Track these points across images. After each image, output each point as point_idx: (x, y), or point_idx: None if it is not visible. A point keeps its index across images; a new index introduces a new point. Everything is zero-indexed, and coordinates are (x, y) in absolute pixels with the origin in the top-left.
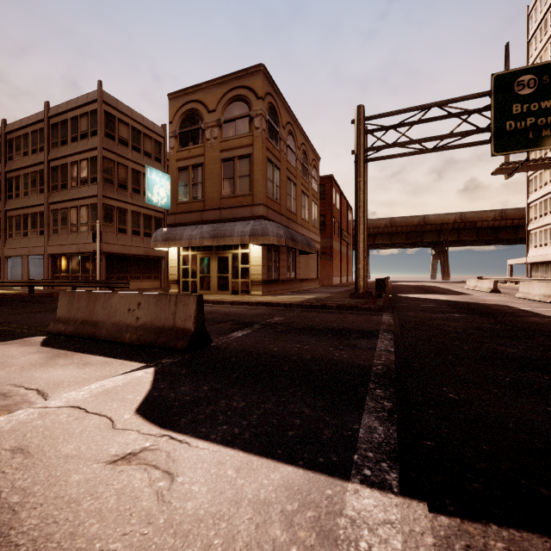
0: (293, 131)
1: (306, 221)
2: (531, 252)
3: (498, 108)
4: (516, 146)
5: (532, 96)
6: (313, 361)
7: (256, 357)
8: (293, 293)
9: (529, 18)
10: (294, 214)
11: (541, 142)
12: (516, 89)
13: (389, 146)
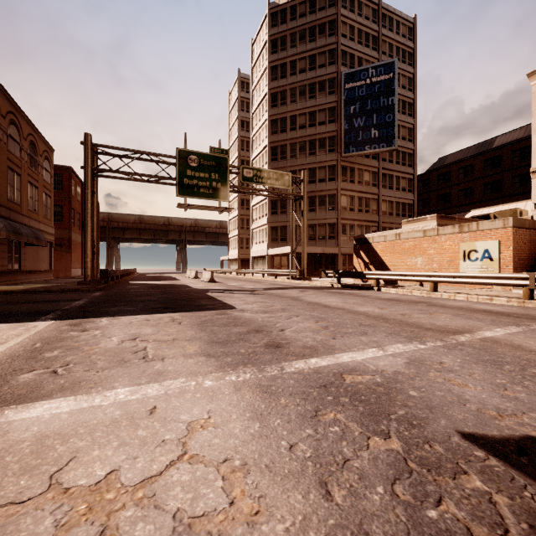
0: (16, 120)
1: (36, 212)
2: (230, 252)
3: (181, 169)
4: (189, 194)
5: (196, 168)
6: (27, 310)
7: None
8: (16, 284)
9: (230, 99)
10: (17, 205)
11: (200, 195)
12: (189, 162)
13: (113, 172)
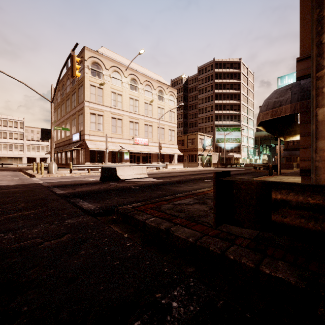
0: None
1: None
2: None
3: None
4: None
5: None
6: (69, 184)
7: (84, 183)
8: None
9: None
10: None
11: None
12: None
13: None
